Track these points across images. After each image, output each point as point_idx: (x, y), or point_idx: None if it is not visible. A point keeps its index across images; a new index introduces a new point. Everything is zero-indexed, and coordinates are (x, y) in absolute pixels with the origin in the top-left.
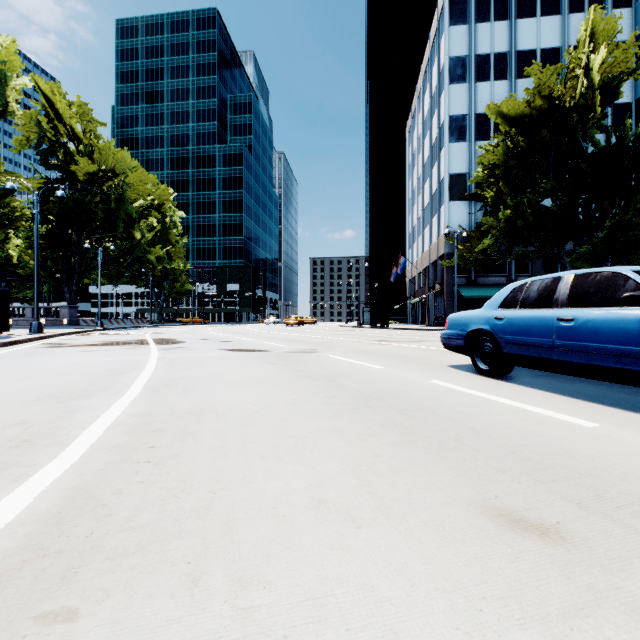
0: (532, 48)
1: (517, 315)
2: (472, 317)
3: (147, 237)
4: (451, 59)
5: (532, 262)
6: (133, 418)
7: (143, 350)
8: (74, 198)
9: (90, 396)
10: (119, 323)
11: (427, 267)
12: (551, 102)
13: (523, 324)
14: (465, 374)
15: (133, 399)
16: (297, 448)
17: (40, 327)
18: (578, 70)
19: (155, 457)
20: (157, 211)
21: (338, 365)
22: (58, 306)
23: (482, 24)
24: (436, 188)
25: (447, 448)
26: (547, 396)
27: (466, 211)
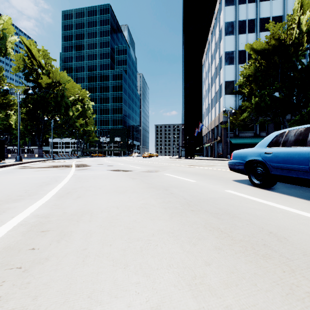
0: (268, 16)
1: (281, 151)
2: (249, 152)
3: (75, 114)
4: (226, 23)
5: (268, 125)
6: (35, 219)
7: (67, 170)
8: (40, 96)
9: (19, 200)
10: (62, 156)
11: (213, 128)
12: (279, 42)
13: (285, 156)
14: (245, 186)
15: (44, 203)
16: (142, 252)
17: (20, 158)
18: (294, 25)
19: (28, 261)
20: (81, 102)
21: (170, 179)
22: (33, 148)
23: (242, 5)
24: (218, 88)
25: (261, 255)
26: (306, 203)
27: (233, 100)
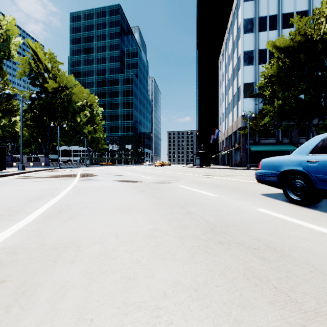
0: (291, 11)
1: None
2: (284, 161)
3: (83, 120)
4: (244, 20)
5: (291, 131)
6: None
7: (69, 181)
8: (46, 101)
9: None
10: (70, 165)
11: (230, 135)
12: (306, 37)
13: None
14: (279, 202)
15: (22, 226)
16: None
17: (23, 167)
18: (322, 19)
19: None
20: (89, 108)
21: (185, 193)
22: (39, 156)
23: None
24: (236, 91)
25: None
26: None
27: (253, 103)
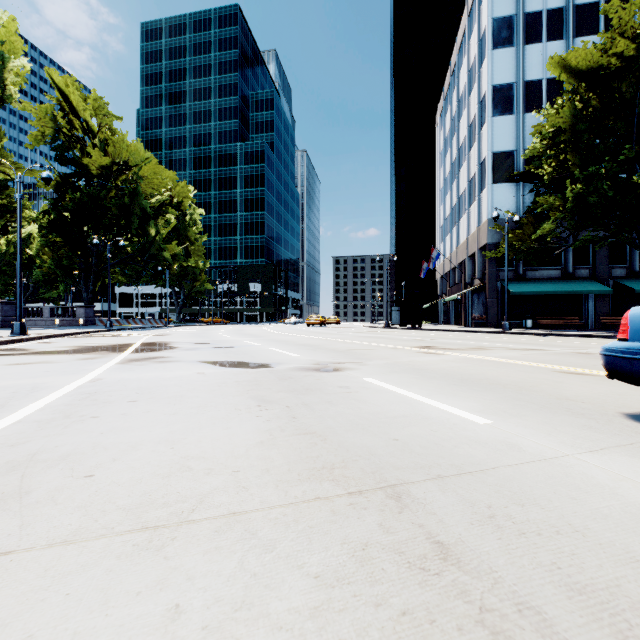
0: None
1: None
2: None
3: (162, 233)
4: (495, 20)
5: (594, 252)
6: None
7: (96, 363)
8: (88, 193)
9: None
10: (137, 323)
11: (463, 261)
12: (639, 43)
13: None
14: None
15: None
16: None
17: (23, 328)
18: None
19: None
20: (176, 209)
21: (390, 410)
22: (74, 306)
23: None
24: (475, 171)
25: None
26: None
27: (513, 194)
